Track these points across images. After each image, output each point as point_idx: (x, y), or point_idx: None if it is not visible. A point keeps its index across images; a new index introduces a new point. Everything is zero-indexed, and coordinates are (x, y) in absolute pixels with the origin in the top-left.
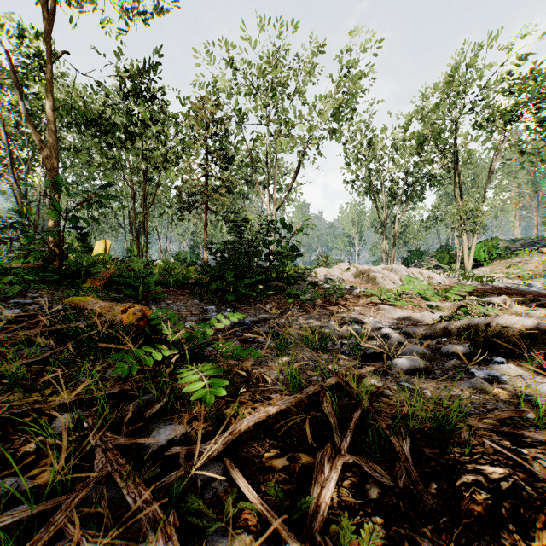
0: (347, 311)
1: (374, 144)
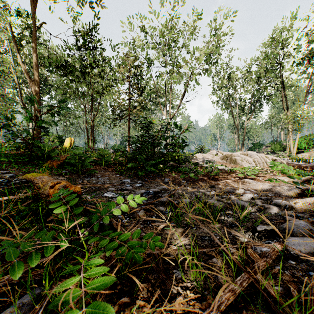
0: (222, 183)
1: (231, 77)
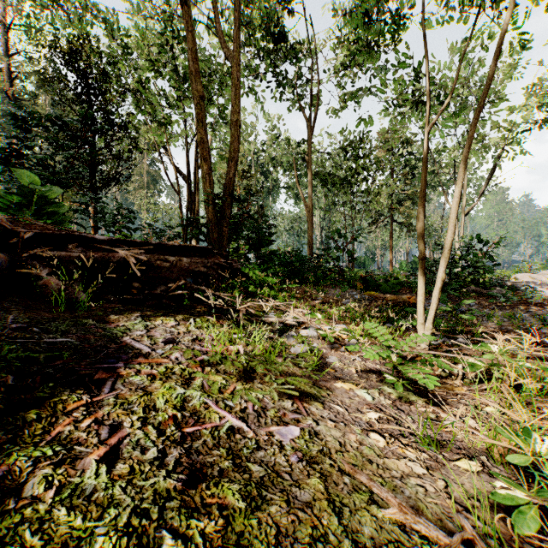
0: (543, 310)
1: None
